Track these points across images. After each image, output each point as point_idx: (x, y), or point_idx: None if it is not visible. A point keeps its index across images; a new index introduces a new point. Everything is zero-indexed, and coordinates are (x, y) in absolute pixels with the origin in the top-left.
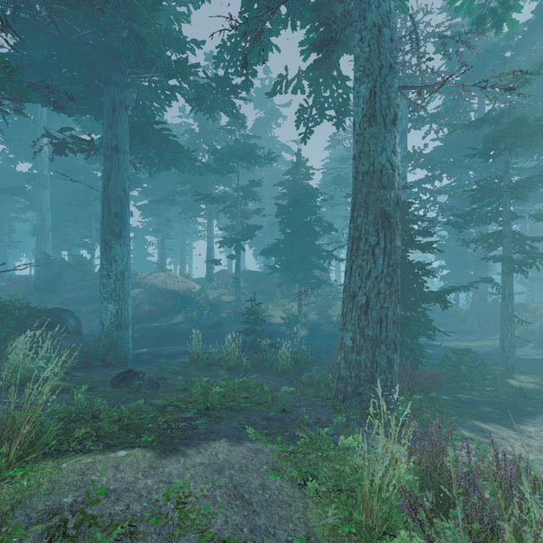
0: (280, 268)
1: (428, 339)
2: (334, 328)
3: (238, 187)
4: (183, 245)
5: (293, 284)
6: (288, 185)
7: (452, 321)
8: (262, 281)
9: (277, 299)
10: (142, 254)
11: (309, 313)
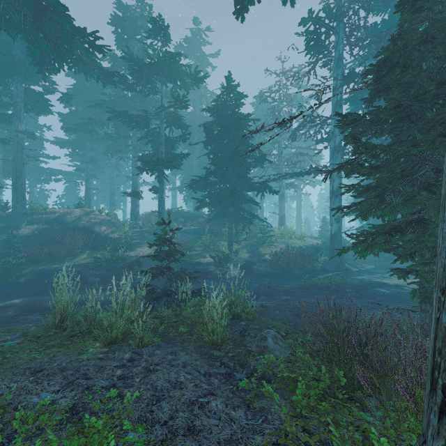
0: (209, 201)
1: (369, 277)
2: (268, 267)
3: (161, 107)
4: (113, 188)
5: (222, 223)
6: (217, 111)
7: (378, 258)
8: (191, 221)
9: (205, 238)
10: (74, 199)
11: (240, 251)
